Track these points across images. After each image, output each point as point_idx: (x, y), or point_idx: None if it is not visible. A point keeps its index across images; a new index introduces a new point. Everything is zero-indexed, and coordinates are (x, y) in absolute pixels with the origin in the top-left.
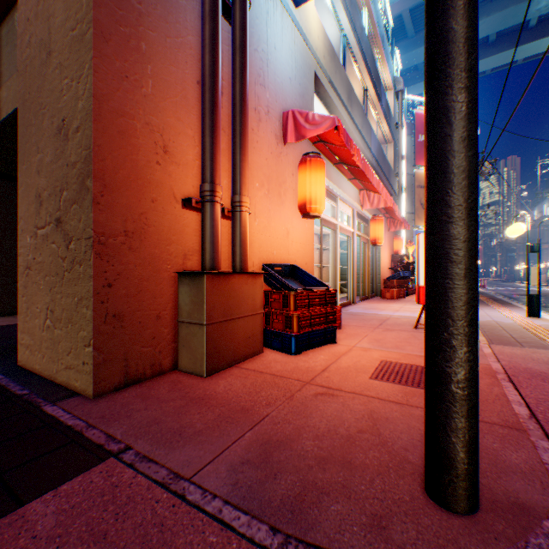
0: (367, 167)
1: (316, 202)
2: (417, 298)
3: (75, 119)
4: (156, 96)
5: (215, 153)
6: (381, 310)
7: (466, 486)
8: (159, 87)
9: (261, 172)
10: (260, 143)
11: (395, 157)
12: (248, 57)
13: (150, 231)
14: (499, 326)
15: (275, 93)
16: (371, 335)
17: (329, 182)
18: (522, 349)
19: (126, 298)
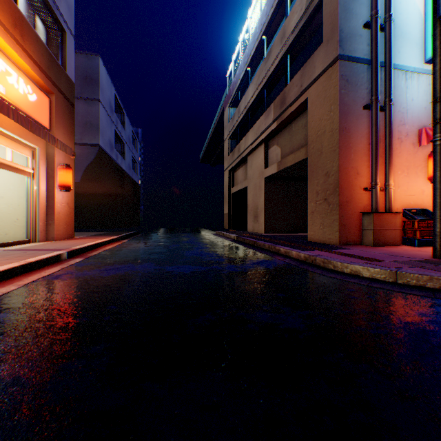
0: None
1: None
2: None
3: (331, 172)
4: (354, 158)
5: (376, 171)
6: None
7: (438, 253)
8: (354, 154)
9: (401, 166)
10: (400, 152)
11: None
12: (391, 127)
13: (352, 200)
14: None
15: (411, 123)
16: None
17: None
18: None
19: (345, 220)
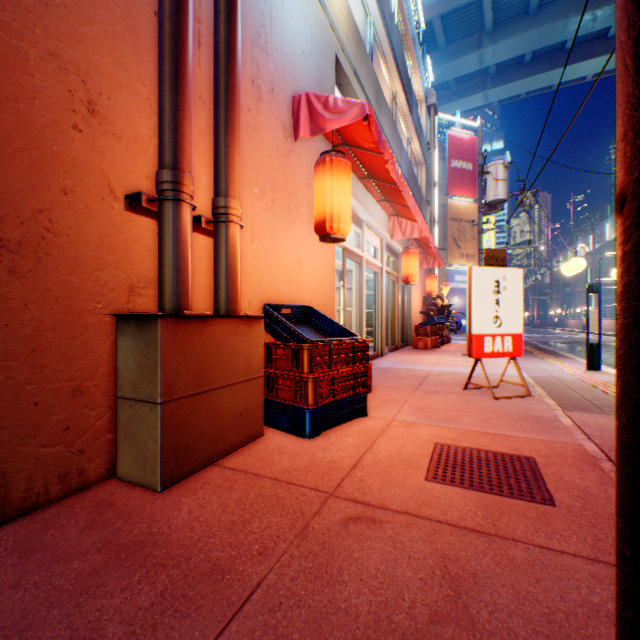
0: (402, 182)
1: (340, 218)
2: (469, 351)
3: None
4: (72, 12)
5: (181, 122)
6: (416, 363)
7: None
8: None
9: (262, 174)
10: (260, 132)
11: (426, 182)
12: None
13: (59, 243)
14: (562, 383)
15: (283, 67)
16: (413, 401)
17: (354, 201)
18: (608, 417)
19: (2, 363)
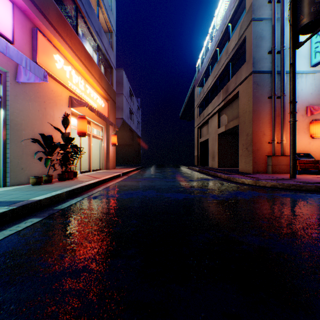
0: None
1: (314, 134)
2: None
3: (249, 134)
4: (261, 126)
5: (274, 133)
6: None
7: (291, 175)
8: (262, 124)
9: None
10: None
11: None
12: (284, 108)
13: (260, 149)
14: None
15: (301, 103)
16: None
17: None
18: None
19: (256, 160)
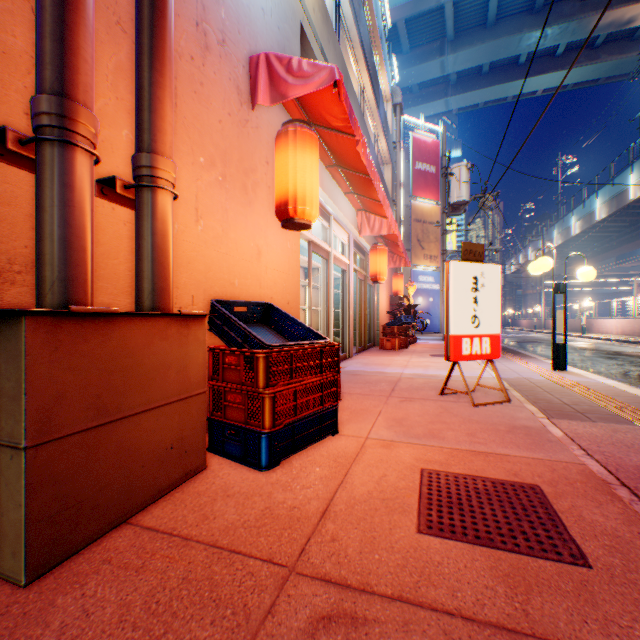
0: (373, 170)
1: (305, 200)
2: (446, 353)
3: None
4: None
5: (72, 29)
6: (386, 365)
7: None
8: None
9: (209, 140)
10: (208, 89)
11: (392, 182)
12: None
13: None
14: (536, 385)
15: (238, 19)
16: (388, 412)
17: (321, 190)
18: (597, 425)
19: None
